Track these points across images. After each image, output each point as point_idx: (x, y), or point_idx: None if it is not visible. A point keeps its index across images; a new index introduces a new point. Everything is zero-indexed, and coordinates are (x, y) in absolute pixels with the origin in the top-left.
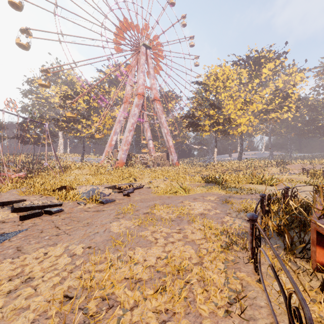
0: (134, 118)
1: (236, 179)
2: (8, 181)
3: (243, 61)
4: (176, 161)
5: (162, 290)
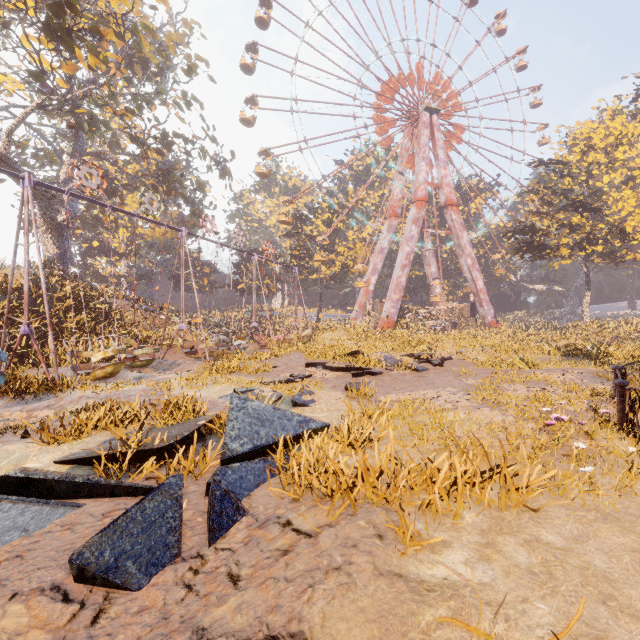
0: (410, 243)
1: (630, 353)
2: (274, 345)
3: None
4: (492, 318)
5: (537, 403)
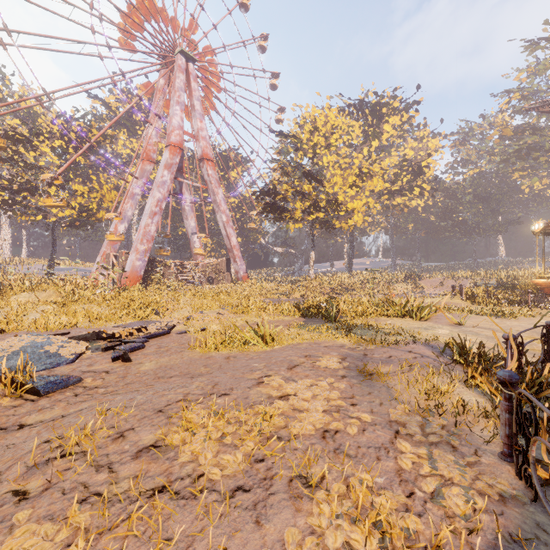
0: (162, 190)
1: (359, 309)
2: None
3: (355, 107)
4: (245, 273)
5: None
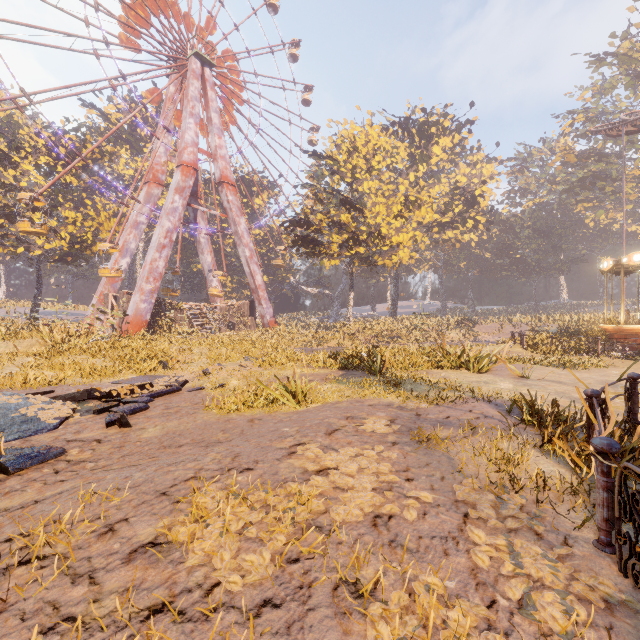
0: (172, 218)
1: (408, 360)
2: None
3: (401, 126)
4: (271, 318)
5: None
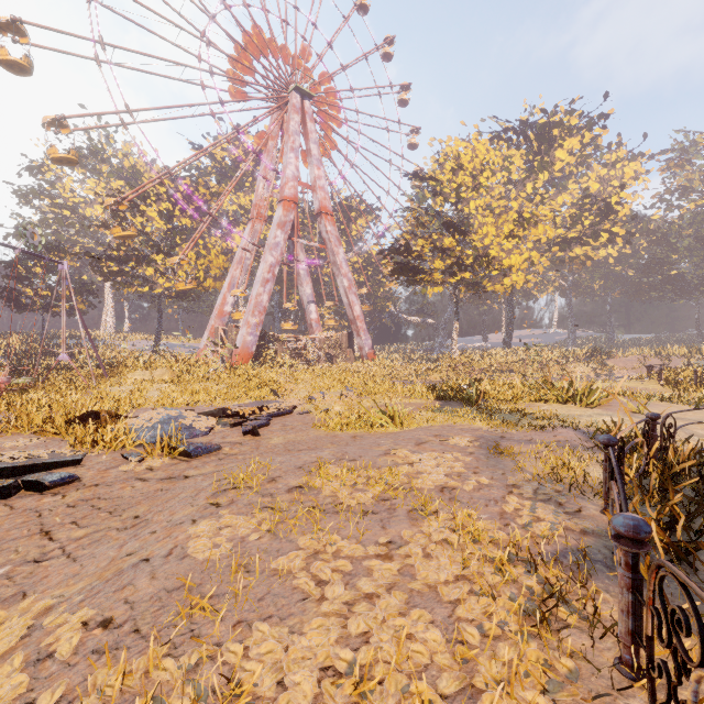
0: (275, 253)
1: (509, 392)
2: None
3: (515, 131)
4: (370, 350)
5: None
